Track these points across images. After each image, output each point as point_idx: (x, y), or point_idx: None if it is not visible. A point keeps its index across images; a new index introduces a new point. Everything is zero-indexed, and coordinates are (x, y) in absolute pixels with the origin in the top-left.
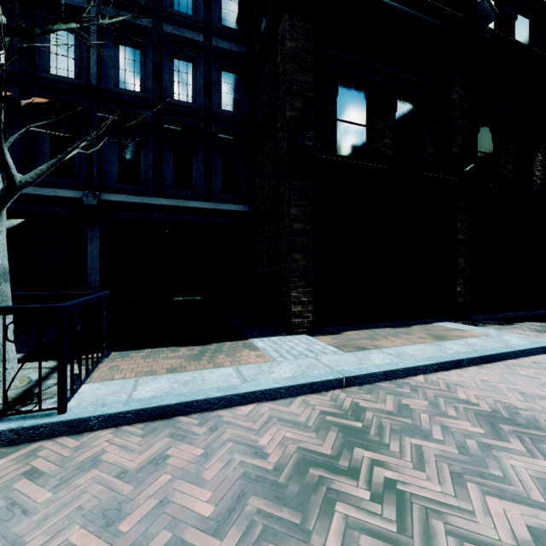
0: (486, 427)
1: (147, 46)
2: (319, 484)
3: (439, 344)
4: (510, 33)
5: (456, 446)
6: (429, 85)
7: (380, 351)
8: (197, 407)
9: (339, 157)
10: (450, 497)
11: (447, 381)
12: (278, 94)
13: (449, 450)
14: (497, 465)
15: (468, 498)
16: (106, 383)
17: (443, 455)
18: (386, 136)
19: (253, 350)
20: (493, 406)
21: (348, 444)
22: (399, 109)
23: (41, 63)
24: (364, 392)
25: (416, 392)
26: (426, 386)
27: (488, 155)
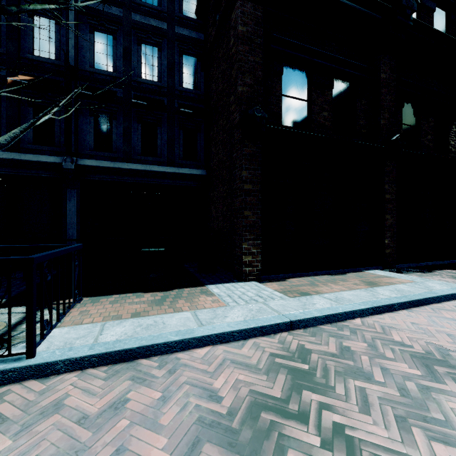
0: (422, 369)
1: (118, 32)
2: (271, 429)
3: (372, 289)
4: (429, 23)
5: (397, 388)
6: (361, 66)
7: (321, 296)
8: (157, 350)
9: (284, 127)
10: (397, 443)
11: (382, 324)
12: (231, 72)
13: (391, 392)
14: (438, 408)
15: (415, 444)
16: (75, 327)
17: (386, 398)
18: (325, 109)
19: (209, 295)
20: (426, 348)
21: (296, 387)
22: (335, 87)
23: (26, 46)
24: (309, 335)
25: (355, 335)
26: (364, 329)
27: (411, 127)
